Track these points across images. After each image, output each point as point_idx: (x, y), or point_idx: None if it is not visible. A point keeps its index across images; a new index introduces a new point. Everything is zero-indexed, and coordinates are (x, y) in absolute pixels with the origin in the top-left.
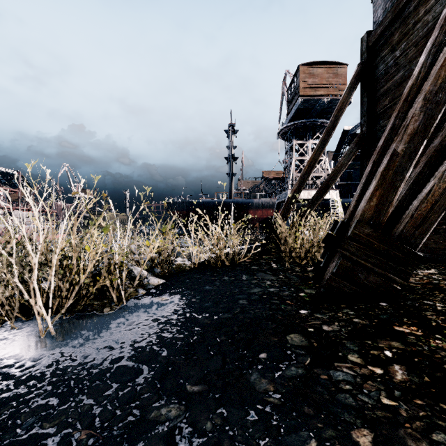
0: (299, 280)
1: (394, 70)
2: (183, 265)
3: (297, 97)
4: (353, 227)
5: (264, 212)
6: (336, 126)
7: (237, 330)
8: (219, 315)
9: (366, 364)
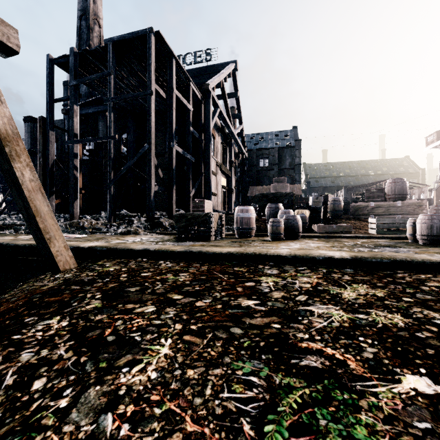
0: None
1: None
2: None
3: None
4: None
5: None
6: None
7: None
8: None
9: None
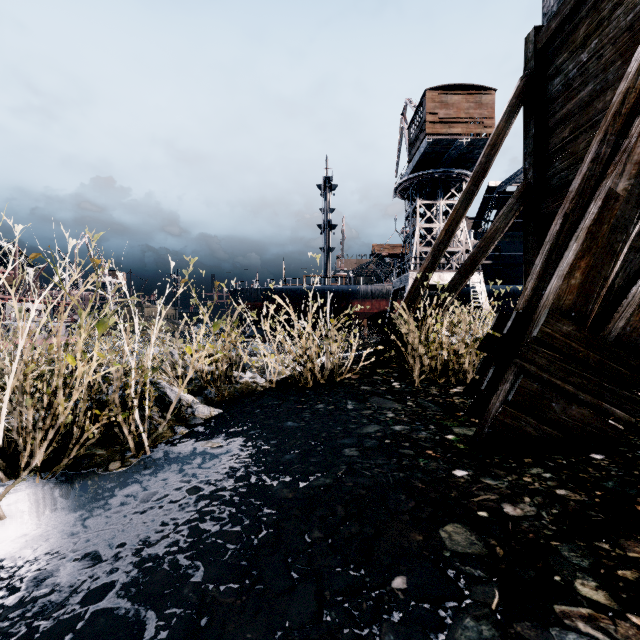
0: (440, 410)
1: (579, 82)
2: (253, 384)
3: (424, 136)
4: (543, 322)
5: (374, 305)
6: (487, 171)
7: (343, 515)
8: (310, 479)
9: (621, 609)
